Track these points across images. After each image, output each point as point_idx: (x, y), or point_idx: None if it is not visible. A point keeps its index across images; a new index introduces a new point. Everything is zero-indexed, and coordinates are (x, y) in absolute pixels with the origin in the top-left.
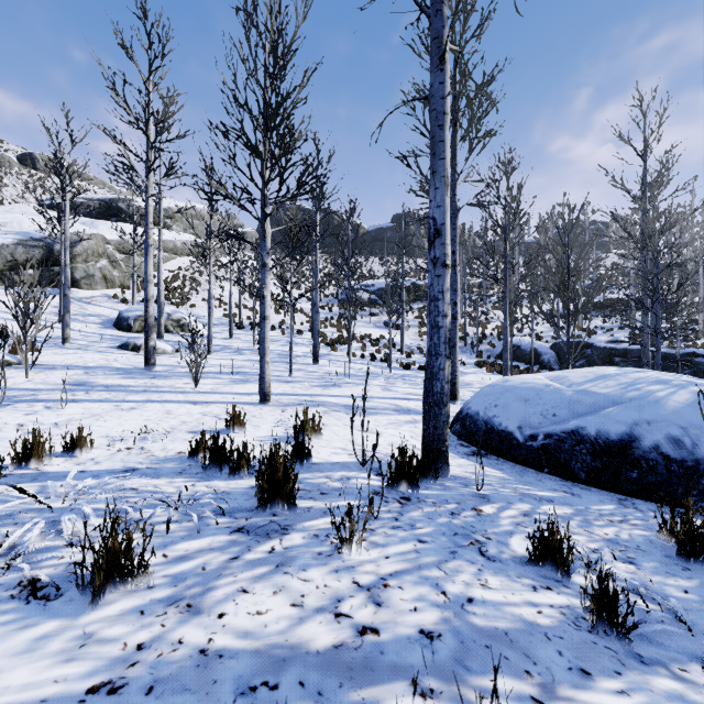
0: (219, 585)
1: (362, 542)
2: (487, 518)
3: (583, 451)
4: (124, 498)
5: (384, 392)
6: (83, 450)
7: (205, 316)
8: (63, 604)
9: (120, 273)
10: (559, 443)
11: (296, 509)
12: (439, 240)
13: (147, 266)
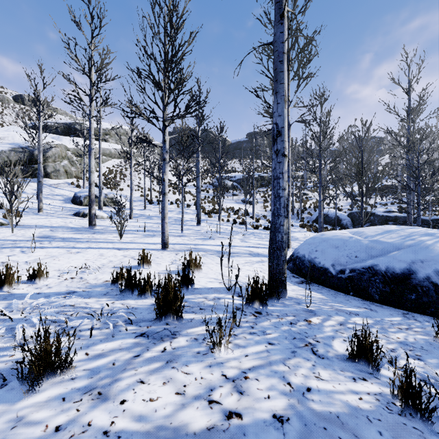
0: (123, 377)
1: (228, 344)
2: (315, 327)
3: (377, 281)
4: (64, 312)
5: (242, 242)
6: (41, 279)
7: (129, 196)
8: (5, 392)
9: (76, 169)
10: (360, 275)
11: (182, 320)
12: (280, 138)
13: (90, 162)
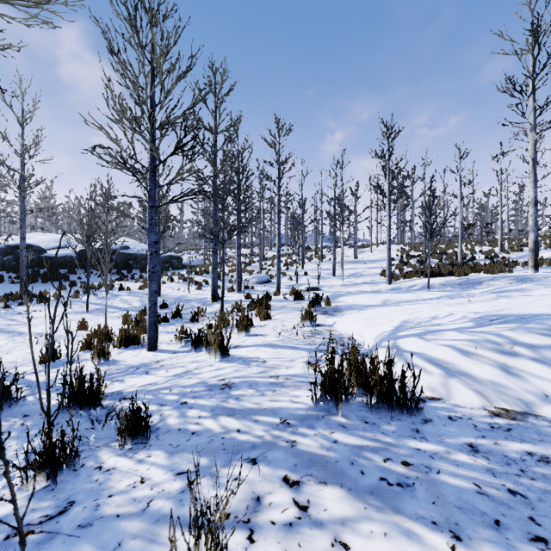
0: None
1: None
2: None
3: None
4: None
5: None
6: None
7: None
8: None
9: None
10: None
11: None
12: None
13: None
